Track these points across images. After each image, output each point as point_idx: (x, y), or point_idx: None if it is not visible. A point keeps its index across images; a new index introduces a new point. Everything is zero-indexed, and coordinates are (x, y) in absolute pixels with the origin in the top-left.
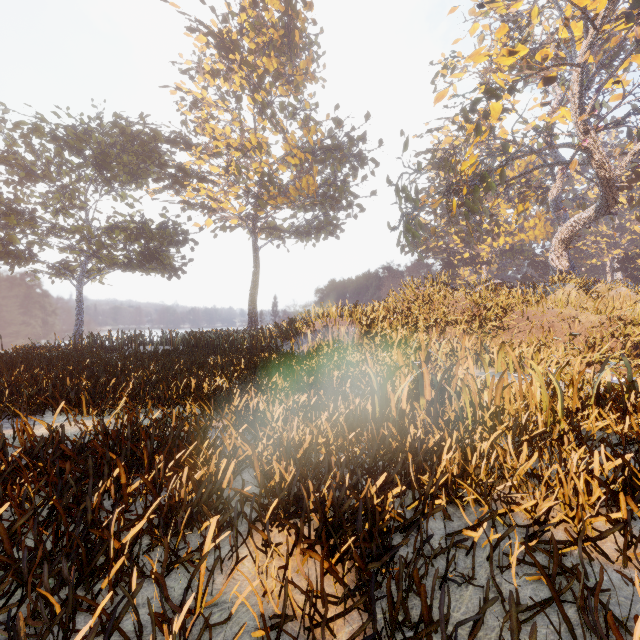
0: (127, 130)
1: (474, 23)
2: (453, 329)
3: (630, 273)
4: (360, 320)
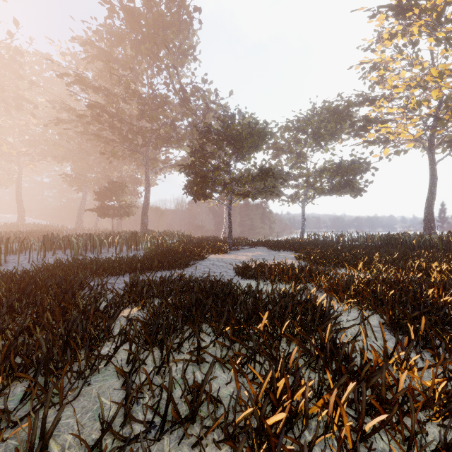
0: (330, 108)
1: None
2: None
3: None
4: None
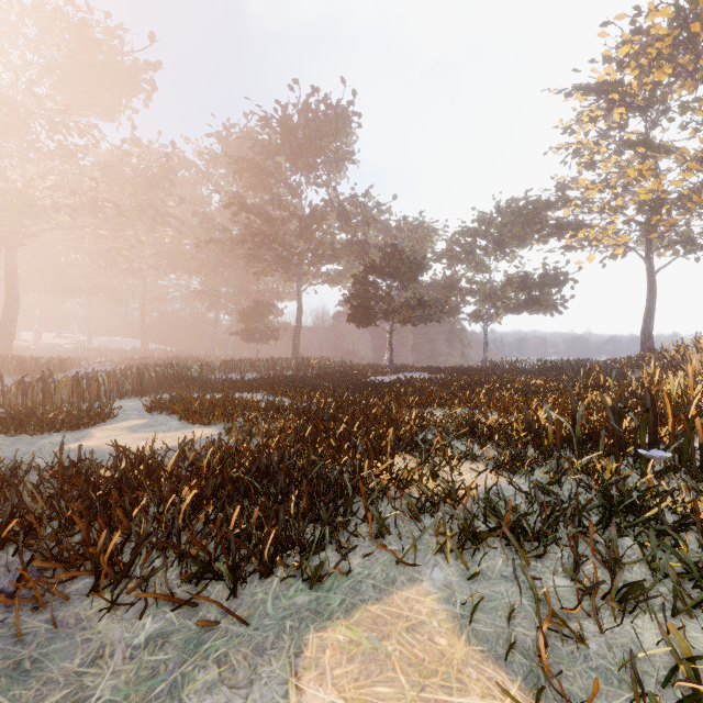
0: (515, 210)
1: None
2: None
3: None
4: None
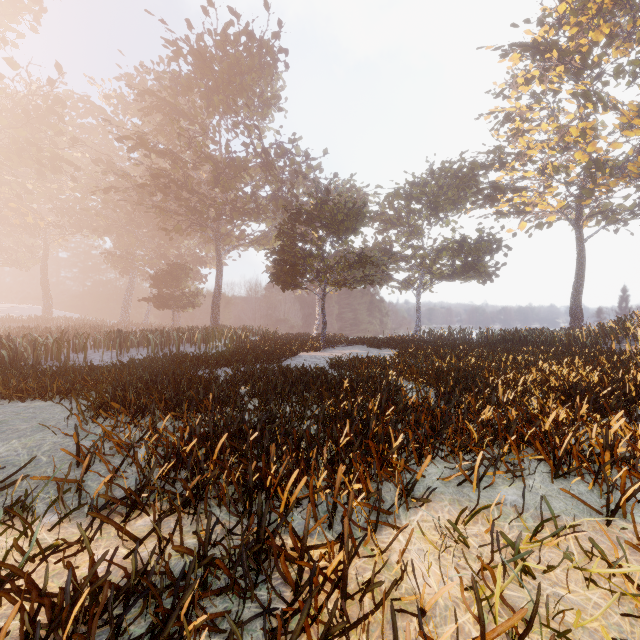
0: (451, 172)
1: None
2: None
3: None
4: None
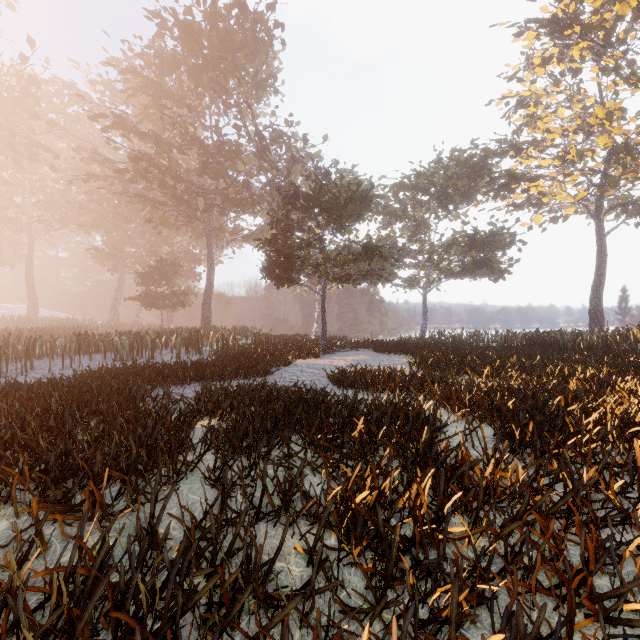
0: (461, 160)
1: None
2: None
3: None
4: None
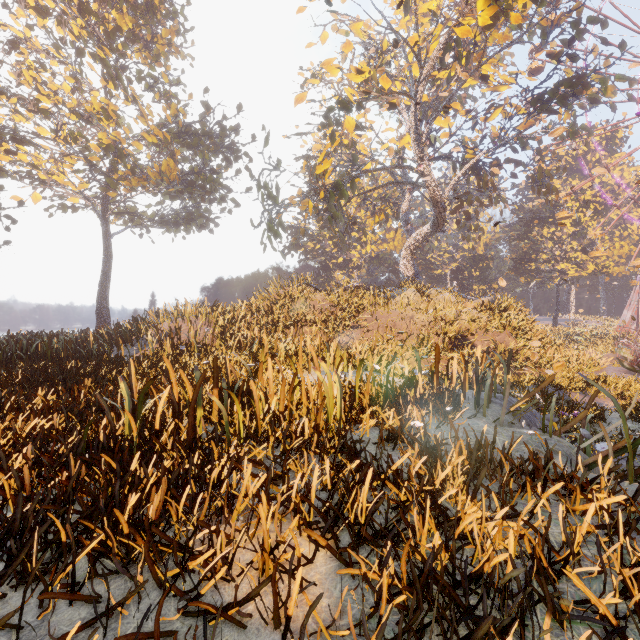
0: None
1: (324, 31)
2: (309, 328)
3: (460, 282)
4: (216, 320)
